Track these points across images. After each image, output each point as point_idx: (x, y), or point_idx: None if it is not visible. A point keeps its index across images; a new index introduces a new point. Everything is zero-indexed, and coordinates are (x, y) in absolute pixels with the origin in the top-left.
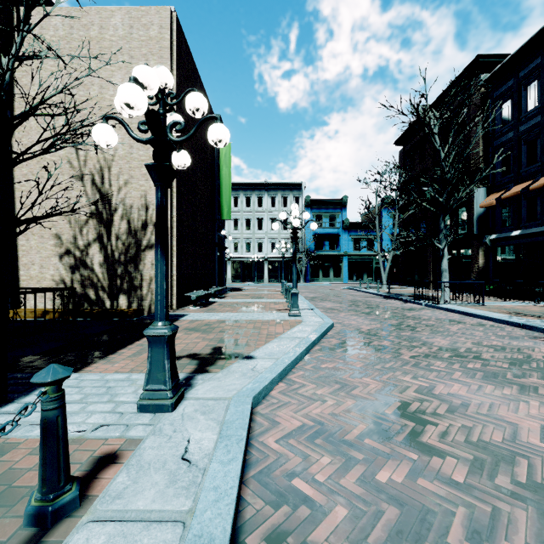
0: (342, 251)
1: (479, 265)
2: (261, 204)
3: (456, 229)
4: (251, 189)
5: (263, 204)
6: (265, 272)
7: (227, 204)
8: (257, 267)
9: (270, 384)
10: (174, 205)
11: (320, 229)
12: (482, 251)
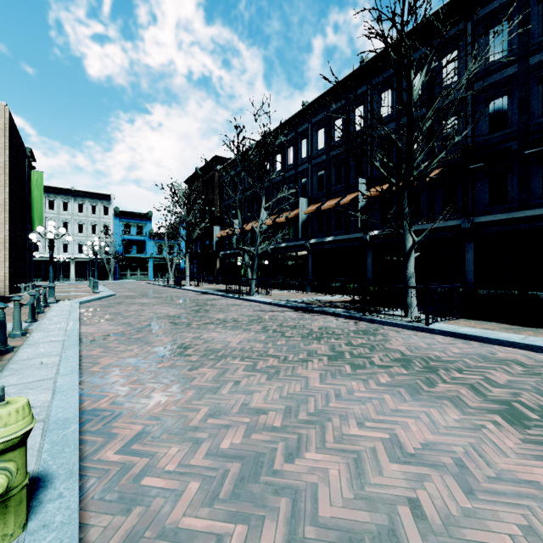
0: (148, 254)
1: (217, 268)
2: (67, 208)
3: (211, 246)
4: (55, 192)
5: (70, 208)
6: (72, 271)
7: (39, 219)
8: (63, 266)
9: (84, 302)
10: (7, 228)
11: (128, 235)
12: (219, 260)
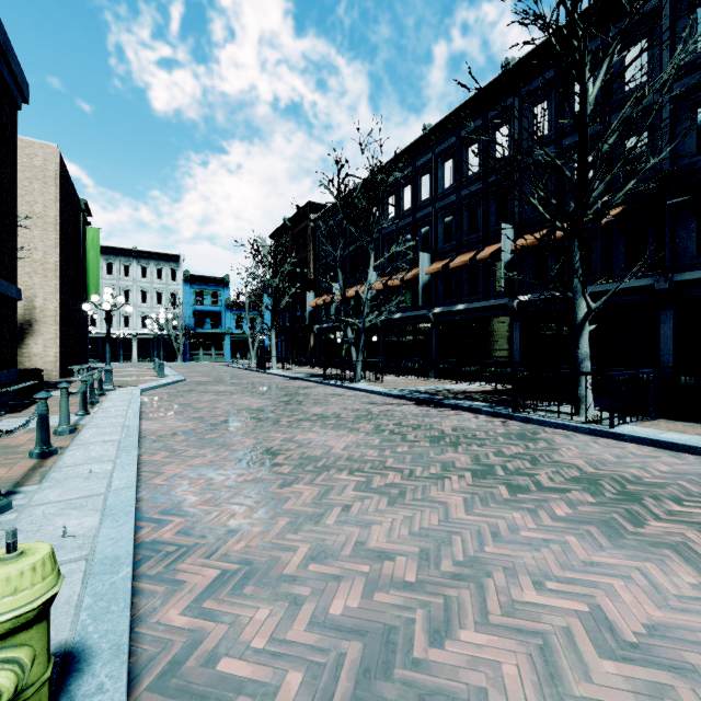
0: (224, 329)
1: (311, 346)
2: (128, 273)
3: (303, 318)
4: (114, 254)
5: (132, 273)
6: (134, 350)
7: (95, 286)
8: (124, 345)
9: (147, 389)
10: (58, 298)
11: (200, 305)
12: (313, 336)
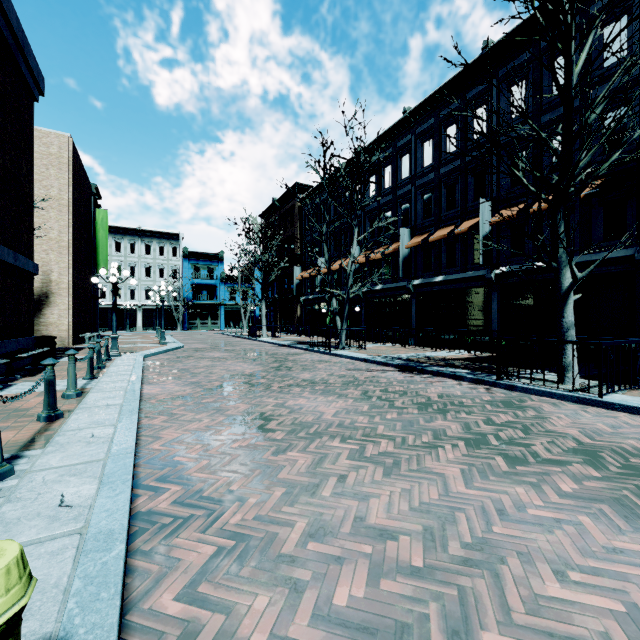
0: (219, 300)
1: (298, 315)
2: (134, 250)
3: (290, 290)
4: (122, 233)
5: (137, 250)
6: (139, 320)
7: (104, 262)
8: (130, 315)
9: (149, 355)
10: (71, 273)
11: (198, 279)
12: (299, 306)
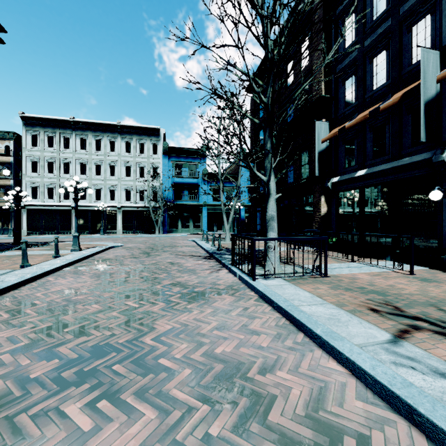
0: (201, 201)
1: (322, 214)
2: (114, 148)
3: (299, 173)
4: (101, 130)
5: (117, 148)
6: (119, 222)
7: None
8: (110, 217)
9: None
10: None
11: (179, 178)
12: (324, 197)
